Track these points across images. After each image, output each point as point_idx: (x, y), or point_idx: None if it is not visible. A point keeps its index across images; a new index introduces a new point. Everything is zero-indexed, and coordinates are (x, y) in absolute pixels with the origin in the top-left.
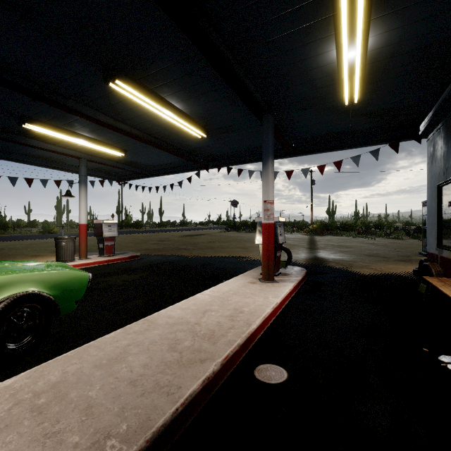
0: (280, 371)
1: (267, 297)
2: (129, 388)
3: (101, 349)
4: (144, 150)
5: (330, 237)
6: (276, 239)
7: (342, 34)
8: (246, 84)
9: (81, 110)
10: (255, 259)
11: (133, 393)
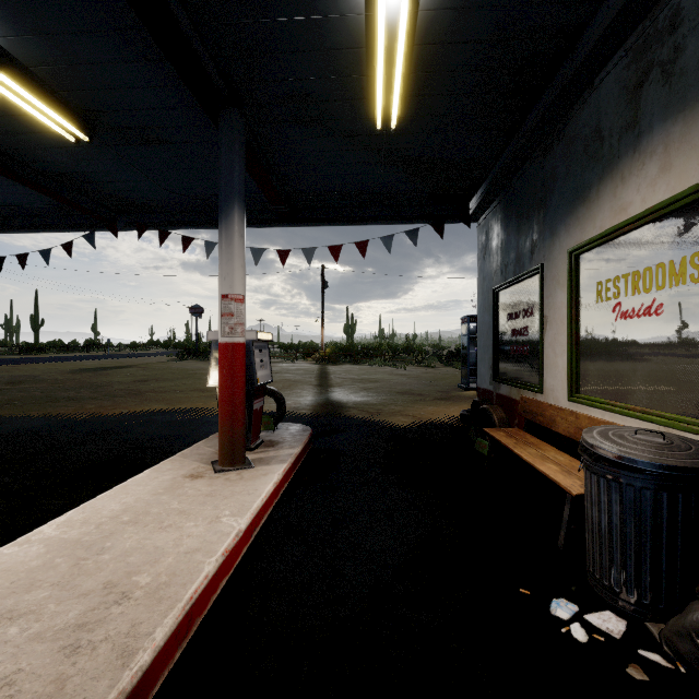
0: None
1: (218, 516)
2: None
3: None
4: None
5: (349, 366)
6: (252, 377)
7: None
8: None
9: None
10: None
11: None
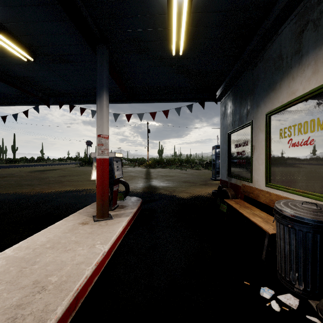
0: None
1: (94, 244)
2: None
3: None
4: None
5: (160, 169)
6: (112, 175)
7: None
8: None
9: None
10: None
11: None
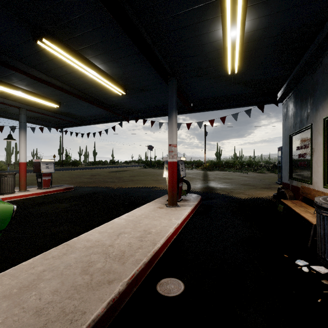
0: (178, 284)
1: (171, 219)
2: (32, 319)
3: (15, 277)
4: (76, 103)
5: (218, 172)
6: (179, 174)
7: (226, 15)
8: (154, 51)
9: (15, 64)
10: (164, 189)
11: (35, 324)
